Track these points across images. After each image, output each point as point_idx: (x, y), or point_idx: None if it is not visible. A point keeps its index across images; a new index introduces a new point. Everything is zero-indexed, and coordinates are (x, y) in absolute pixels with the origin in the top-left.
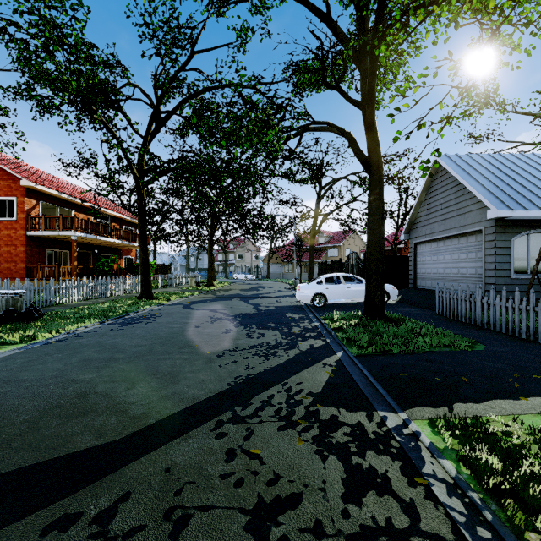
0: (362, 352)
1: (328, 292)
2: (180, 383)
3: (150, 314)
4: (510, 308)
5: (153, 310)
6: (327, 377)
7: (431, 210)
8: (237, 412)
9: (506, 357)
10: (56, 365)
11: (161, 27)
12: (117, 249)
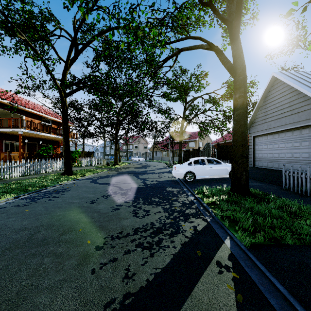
0: (252, 240)
1: (196, 170)
2: None
3: (62, 188)
4: None
5: (67, 184)
6: (234, 302)
7: (268, 112)
8: None
9: None
10: None
11: None
12: (56, 142)
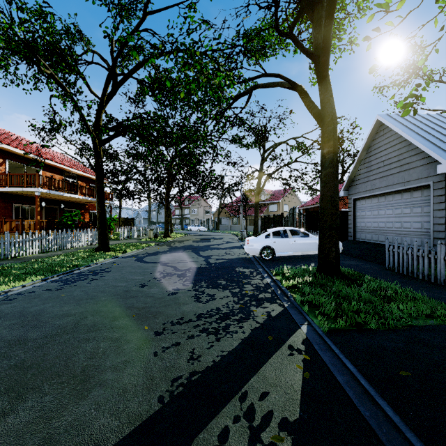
0: (331, 325)
1: (276, 245)
2: (89, 396)
3: (99, 269)
4: None
5: (105, 264)
6: (301, 378)
7: (372, 167)
8: None
9: None
10: None
11: None
12: (84, 205)
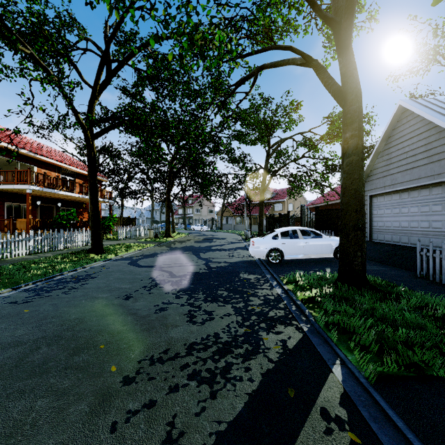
0: (377, 368)
1: (284, 247)
2: None
3: (85, 274)
4: None
5: (94, 267)
6: None
7: (392, 160)
8: None
9: None
10: None
11: None
12: (82, 204)
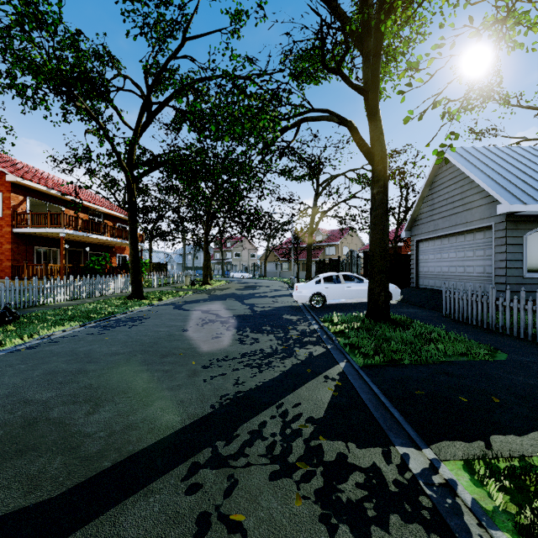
0: (368, 361)
1: (327, 291)
2: (154, 405)
3: (137, 316)
4: (531, 311)
5: (142, 311)
6: (330, 395)
7: (435, 205)
8: (219, 450)
9: (536, 370)
10: (13, 380)
11: (147, 4)
12: (111, 247)
